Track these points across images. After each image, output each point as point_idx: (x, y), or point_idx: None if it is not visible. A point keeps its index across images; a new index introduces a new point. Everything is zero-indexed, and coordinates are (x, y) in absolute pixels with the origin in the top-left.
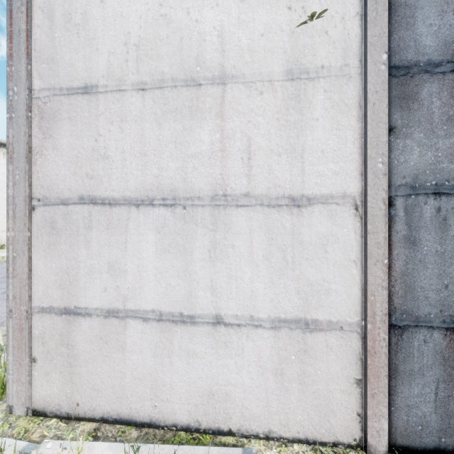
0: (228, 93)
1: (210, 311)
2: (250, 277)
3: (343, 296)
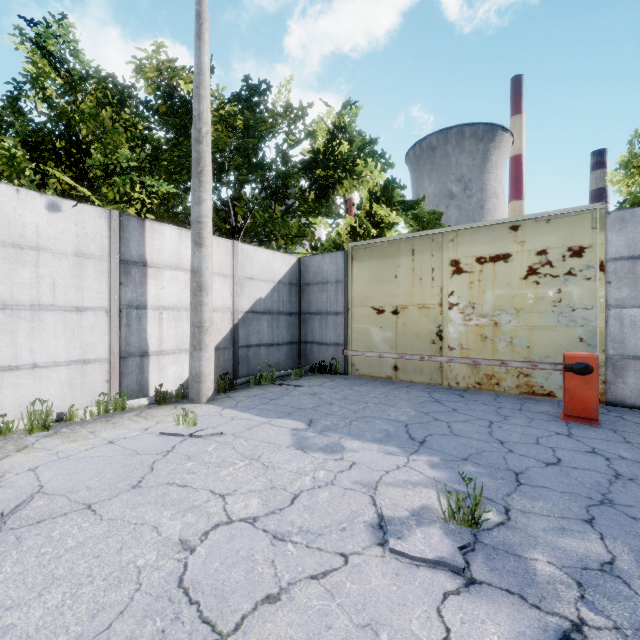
0: (41, 256)
1: (30, 362)
2: (55, 343)
3: (102, 348)
